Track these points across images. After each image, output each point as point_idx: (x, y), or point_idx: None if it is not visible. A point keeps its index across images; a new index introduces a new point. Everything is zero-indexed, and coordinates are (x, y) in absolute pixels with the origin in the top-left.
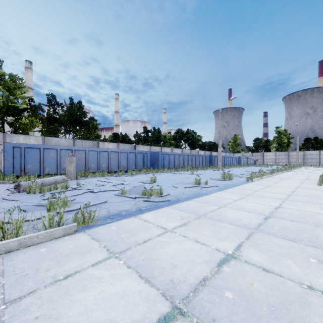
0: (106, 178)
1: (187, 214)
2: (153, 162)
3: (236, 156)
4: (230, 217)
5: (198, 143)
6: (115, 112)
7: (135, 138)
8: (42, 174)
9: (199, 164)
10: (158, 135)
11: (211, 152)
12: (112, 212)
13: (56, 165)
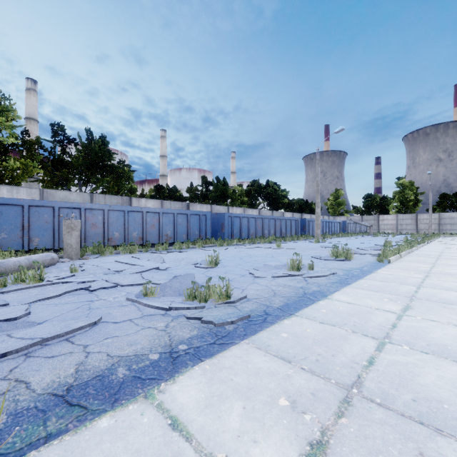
0: (134, 257)
1: (304, 378)
2: (215, 229)
3: (340, 221)
4: (445, 400)
5: (282, 201)
6: (161, 157)
7: (188, 192)
8: (26, 250)
9: (286, 233)
10: (224, 188)
11: (302, 214)
12: (89, 369)
13: (53, 234)
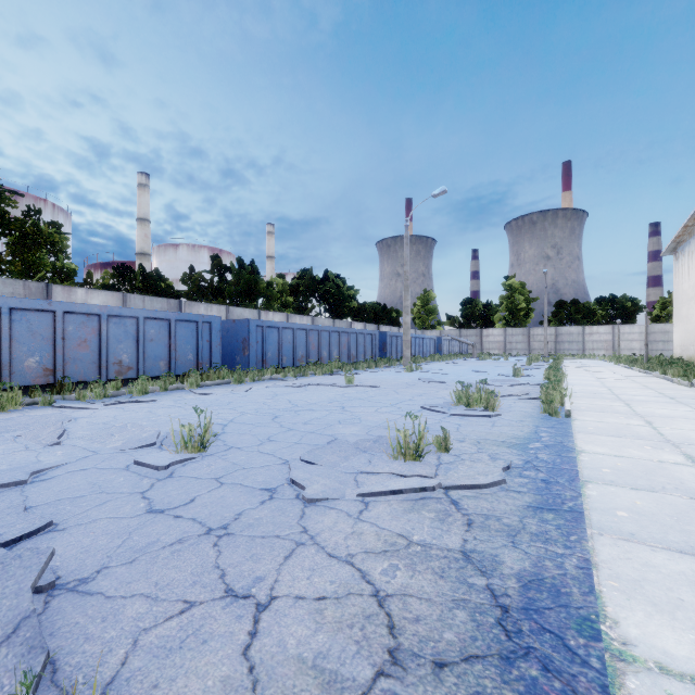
0: None
1: None
2: (231, 349)
3: (435, 336)
4: None
5: (349, 304)
6: (138, 221)
7: (185, 283)
8: None
9: (358, 355)
10: (252, 277)
11: (379, 326)
12: None
13: None
